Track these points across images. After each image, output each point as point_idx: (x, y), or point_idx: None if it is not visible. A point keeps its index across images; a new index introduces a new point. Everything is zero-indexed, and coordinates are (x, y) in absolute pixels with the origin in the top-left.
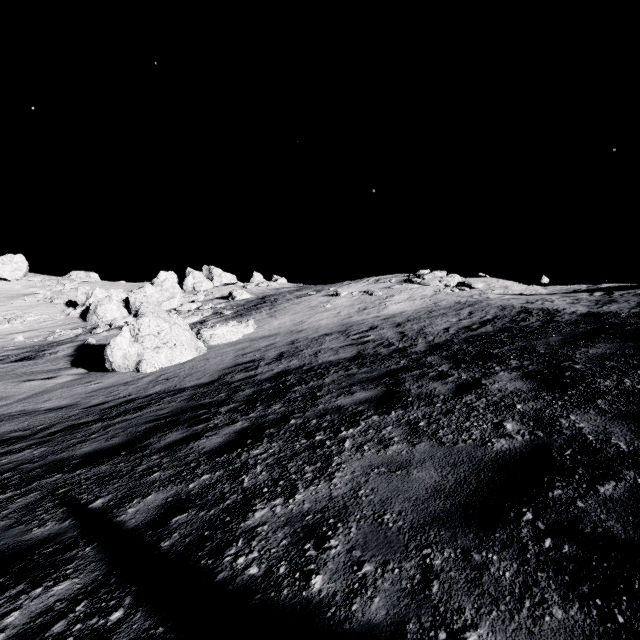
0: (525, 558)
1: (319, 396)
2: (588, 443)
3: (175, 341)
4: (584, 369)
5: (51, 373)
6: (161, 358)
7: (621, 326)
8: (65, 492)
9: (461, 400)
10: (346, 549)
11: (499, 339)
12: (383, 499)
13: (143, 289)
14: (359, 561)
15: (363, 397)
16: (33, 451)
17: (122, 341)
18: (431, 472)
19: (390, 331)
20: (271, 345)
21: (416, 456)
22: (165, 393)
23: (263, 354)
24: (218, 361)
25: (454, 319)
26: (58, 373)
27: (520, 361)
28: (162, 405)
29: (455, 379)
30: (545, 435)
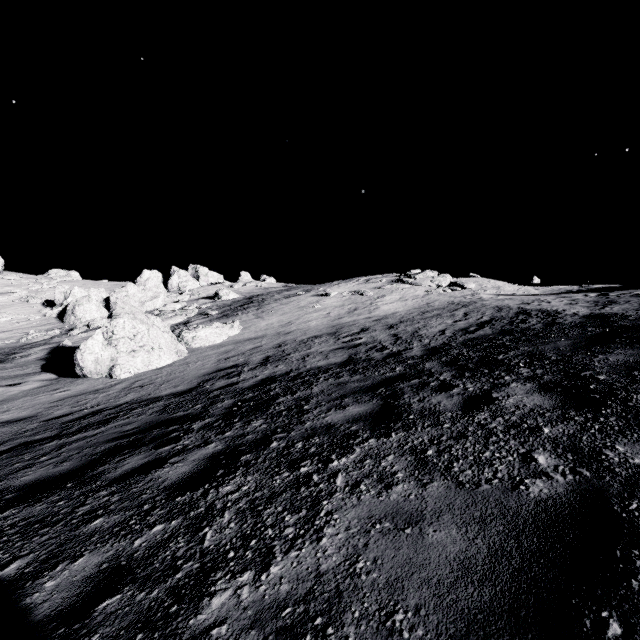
0: None
1: (306, 410)
2: None
3: (153, 344)
4: (611, 381)
5: (17, 379)
6: (137, 363)
7: (635, 329)
8: None
9: (473, 419)
10: None
11: (501, 343)
12: (391, 580)
13: (125, 288)
14: None
15: (357, 412)
16: None
17: (94, 344)
18: (453, 532)
19: (383, 333)
20: (257, 348)
21: (429, 504)
22: (137, 403)
23: (247, 358)
24: (199, 366)
25: (449, 320)
26: (24, 379)
27: (531, 369)
28: (130, 418)
29: (461, 391)
30: (593, 475)
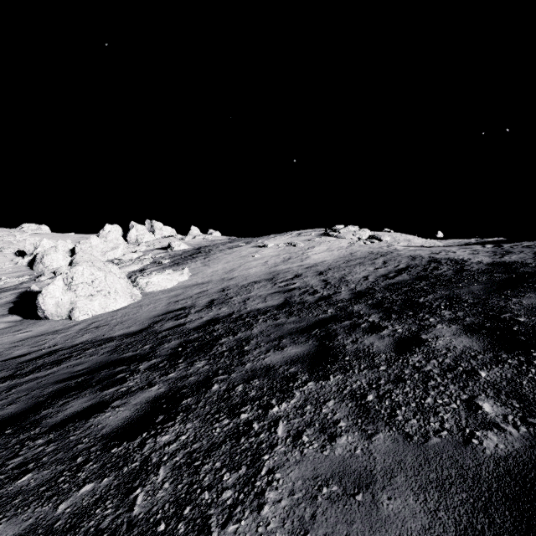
0: None
1: (247, 351)
2: None
3: (109, 289)
4: (532, 323)
5: None
6: (94, 306)
7: None
8: None
9: (408, 362)
10: None
11: (419, 287)
12: None
13: (88, 240)
14: None
15: (294, 354)
16: None
17: (54, 289)
18: (410, 501)
19: (314, 279)
20: (203, 292)
21: (378, 461)
22: (91, 343)
23: (194, 301)
24: (151, 308)
25: (371, 268)
26: None
27: (453, 312)
28: (82, 358)
29: (391, 332)
30: None
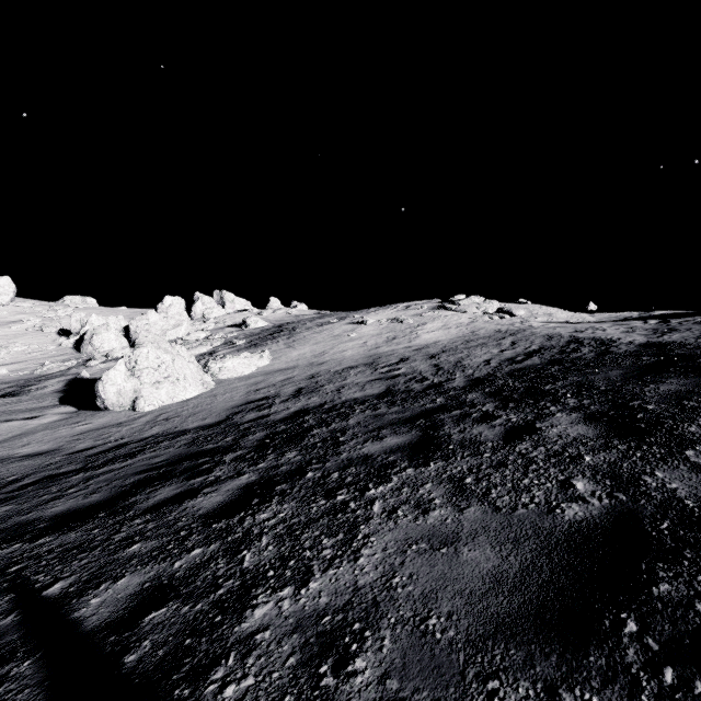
0: None
1: (342, 442)
2: (689, 512)
3: (178, 375)
4: (659, 410)
5: (34, 412)
6: (161, 395)
7: (691, 358)
8: (19, 570)
9: (514, 449)
10: (377, 676)
11: (549, 373)
12: (426, 592)
13: (145, 316)
14: (396, 699)
15: (395, 443)
16: None
17: (116, 375)
18: (487, 551)
19: (423, 363)
20: (288, 379)
21: (465, 526)
22: (163, 436)
23: (279, 390)
24: (227, 398)
25: (495, 350)
26: (43, 412)
27: (579, 400)
28: (157, 451)
29: (504, 422)
30: (629, 499)
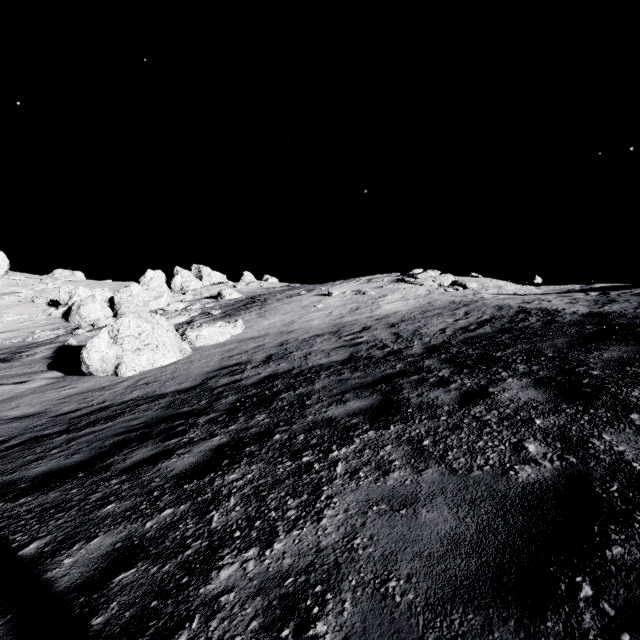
0: None
1: (308, 405)
2: (637, 474)
3: (157, 343)
4: (604, 376)
5: (24, 377)
6: (142, 361)
7: (631, 327)
8: None
9: (469, 412)
10: None
11: (500, 341)
12: (386, 554)
13: (129, 288)
14: None
15: (357, 407)
16: None
17: (100, 343)
18: (444, 513)
19: (384, 332)
20: (259, 347)
21: (423, 488)
22: (142, 400)
23: (250, 356)
24: (203, 364)
25: (450, 319)
26: (32, 377)
27: (528, 366)
28: (136, 414)
29: (458, 386)
30: (579, 461)
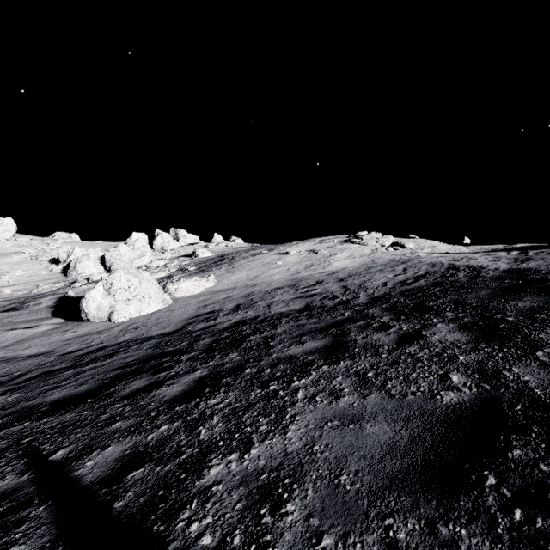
0: (497, 534)
1: (272, 345)
2: (537, 397)
3: (144, 294)
4: (517, 321)
5: (33, 323)
6: (131, 309)
7: (543, 281)
8: (29, 442)
9: (405, 351)
10: (303, 516)
11: (433, 293)
12: (338, 456)
13: (117, 248)
14: (317, 532)
15: (313, 347)
16: (7, 397)
17: (96, 294)
18: (384, 427)
19: (334, 285)
20: (229, 297)
21: (367, 409)
22: (133, 341)
23: (222, 306)
24: (182, 312)
25: (390, 275)
26: (39, 323)
27: (455, 313)
28: (129, 353)
29: (397, 330)
30: (492, 388)
